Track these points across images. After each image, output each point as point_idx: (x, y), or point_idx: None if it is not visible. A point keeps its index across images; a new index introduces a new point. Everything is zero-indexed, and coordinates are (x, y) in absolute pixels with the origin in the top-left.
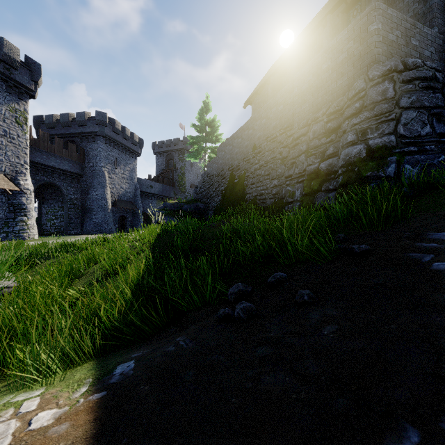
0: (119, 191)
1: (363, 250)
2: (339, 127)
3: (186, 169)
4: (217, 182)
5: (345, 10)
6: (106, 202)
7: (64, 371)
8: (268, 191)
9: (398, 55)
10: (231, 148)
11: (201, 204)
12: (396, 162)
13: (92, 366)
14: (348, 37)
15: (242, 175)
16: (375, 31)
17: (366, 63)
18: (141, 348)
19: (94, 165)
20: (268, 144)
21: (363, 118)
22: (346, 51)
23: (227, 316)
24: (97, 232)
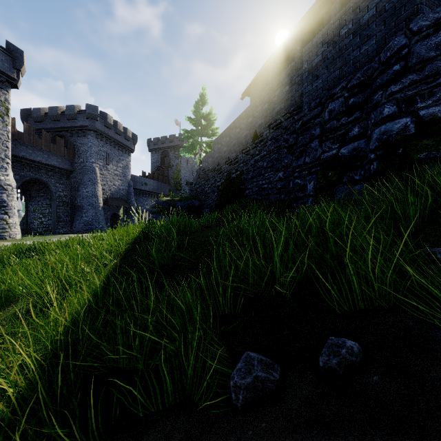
0: (111, 188)
1: None
2: (366, 102)
3: (182, 166)
4: (213, 177)
5: None
6: (97, 200)
7: None
8: (272, 185)
9: None
10: (229, 139)
11: (195, 201)
12: None
13: None
14: None
15: (240, 168)
16: None
17: (404, 17)
18: None
19: (85, 160)
20: (271, 132)
21: (408, 82)
22: (374, 6)
23: None
24: (87, 231)
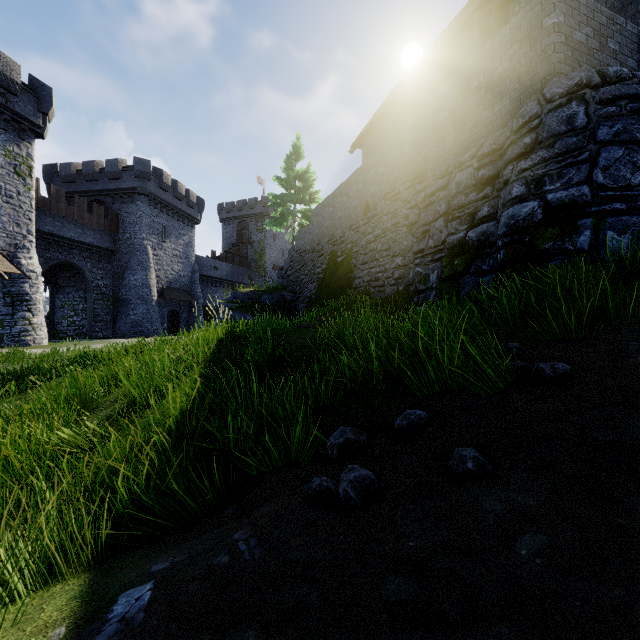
0: (168, 275)
1: (561, 373)
2: (498, 176)
3: (267, 243)
4: (311, 261)
5: (502, 4)
6: (150, 291)
7: (31, 594)
8: (388, 274)
9: (589, 65)
10: (332, 211)
11: (287, 294)
12: (592, 227)
13: (81, 586)
14: (510, 38)
15: (348, 251)
16: (553, 27)
17: (540, 77)
18: (174, 546)
19: (132, 236)
20: (388, 204)
21: (538, 160)
22: (508, 59)
23: (324, 492)
24: (136, 335)
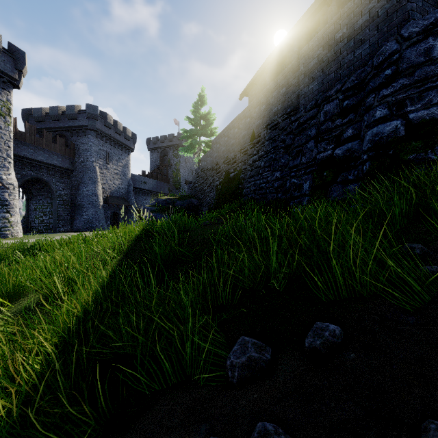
0: (111, 187)
1: None
2: (360, 104)
3: (181, 165)
4: (211, 176)
5: None
6: (97, 198)
7: None
8: (269, 184)
9: None
10: (227, 139)
11: (194, 200)
12: None
13: None
14: None
15: (238, 168)
16: None
17: (396, 23)
18: None
19: (85, 160)
20: (269, 133)
21: (399, 87)
22: (367, 12)
23: None
24: (88, 229)
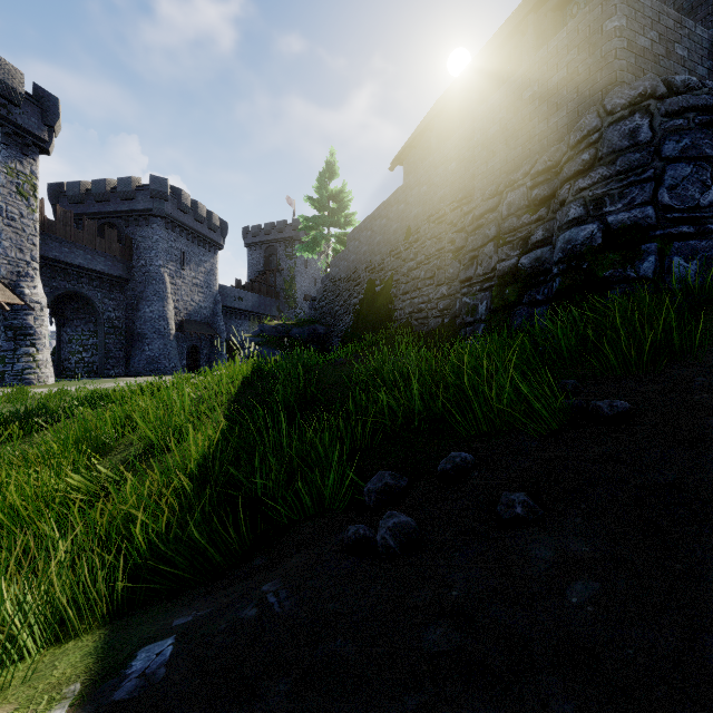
0: (188, 306)
1: (620, 411)
2: (553, 196)
3: (297, 270)
4: (346, 291)
5: (559, 5)
6: (167, 324)
7: (41, 651)
8: (432, 305)
9: (654, 73)
10: (370, 235)
11: (320, 327)
12: (657, 252)
13: (96, 642)
14: (567, 44)
15: (388, 279)
16: (615, 31)
17: (600, 86)
18: (196, 600)
19: (148, 263)
20: (432, 228)
21: (597, 178)
22: (565, 66)
23: (361, 540)
24: (152, 373)
